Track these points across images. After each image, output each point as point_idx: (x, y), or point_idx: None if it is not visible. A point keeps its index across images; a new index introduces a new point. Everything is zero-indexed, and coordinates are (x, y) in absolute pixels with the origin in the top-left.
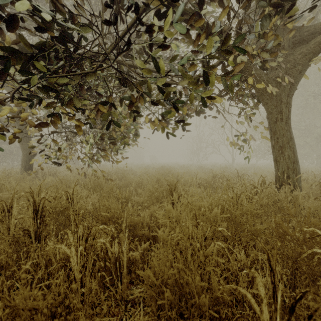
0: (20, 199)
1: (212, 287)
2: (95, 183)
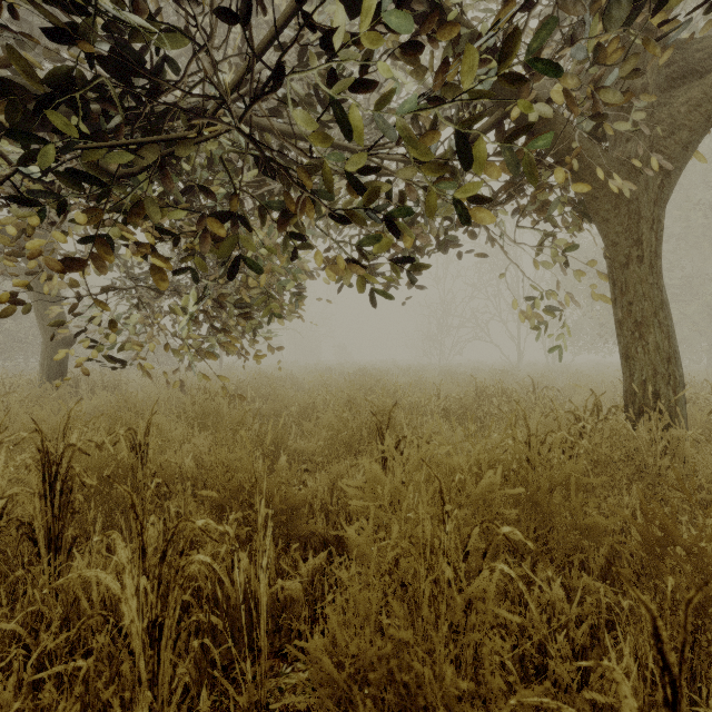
0: (24, 446)
1: (489, 694)
2: (205, 408)
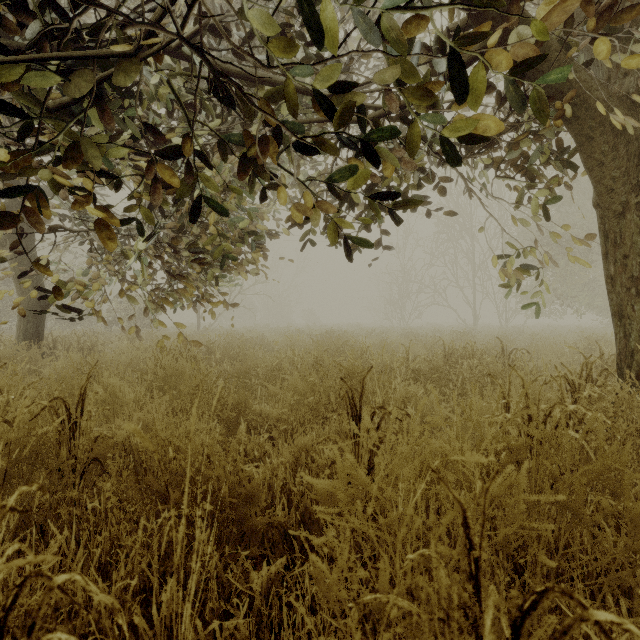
0: None
1: None
2: (167, 370)
